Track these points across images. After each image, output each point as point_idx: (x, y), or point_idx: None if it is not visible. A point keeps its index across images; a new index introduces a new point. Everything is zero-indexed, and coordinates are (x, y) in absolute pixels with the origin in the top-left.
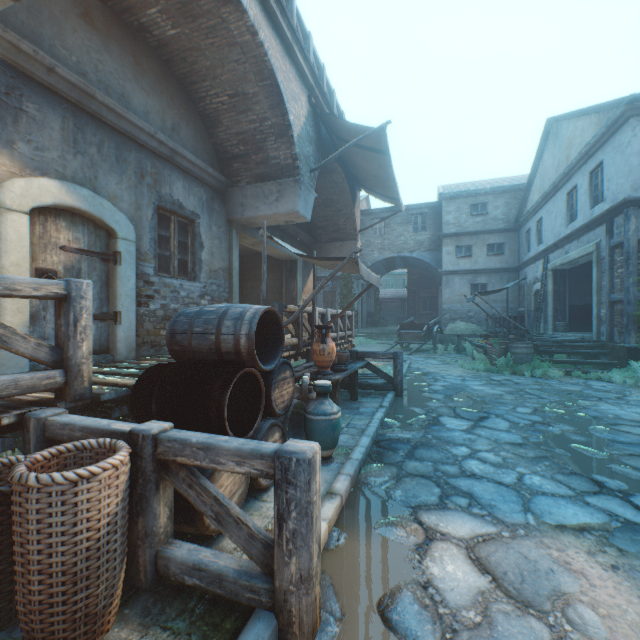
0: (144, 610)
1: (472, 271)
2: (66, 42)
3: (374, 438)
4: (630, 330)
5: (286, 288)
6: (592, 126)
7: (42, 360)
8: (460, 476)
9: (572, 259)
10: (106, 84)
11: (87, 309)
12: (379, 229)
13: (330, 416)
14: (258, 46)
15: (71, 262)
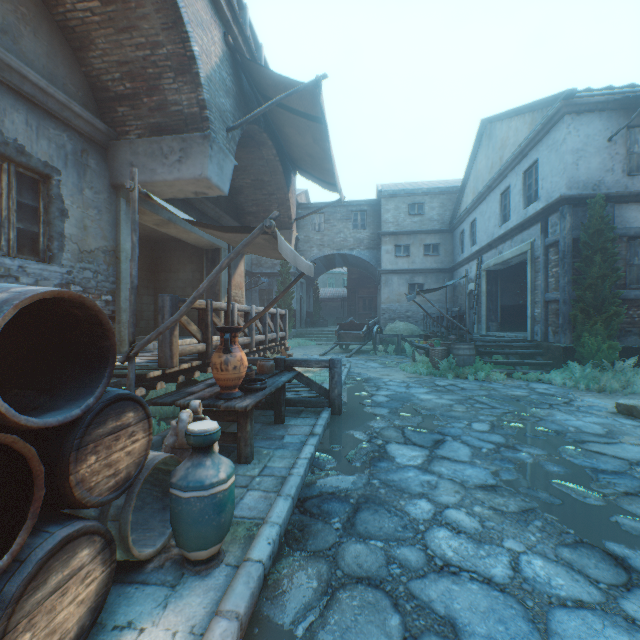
0: None
1: (410, 271)
2: None
3: (298, 495)
4: (566, 330)
5: None
6: (526, 125)
7: None
8: (428, 572)
9: (506, 259)
10: None
11: None
12: (319, 224)
13: (212, 489)
14: None
15: None
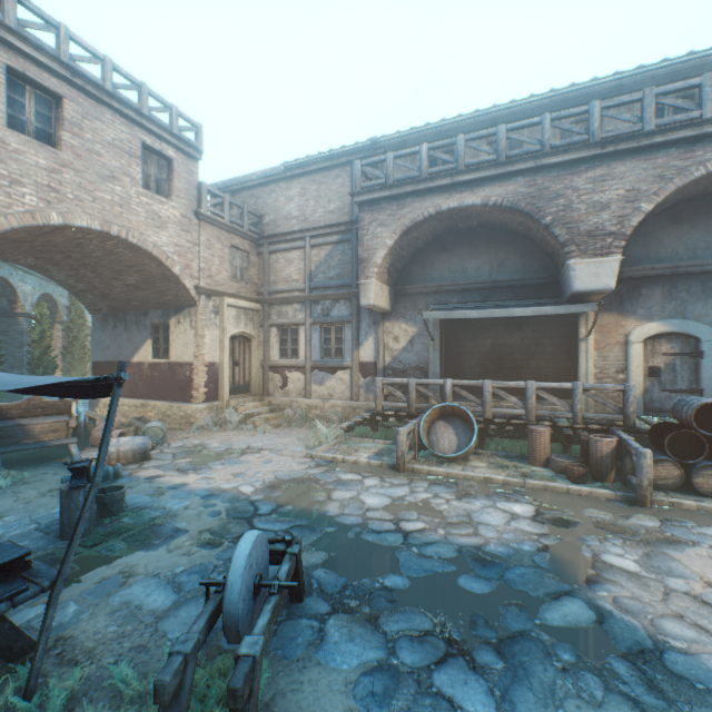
0: (616, 485)
1: None
2: (663, 245)
3: None
4: None
5: None
6: None
7: (615, 411)
8: None
9: None
10: (692, 249)
11: (631, 395)
12: None
13: None
14: None
15: (667, 361)
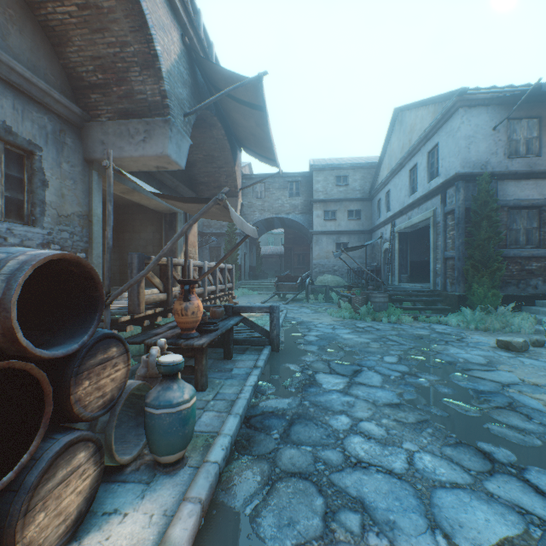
0: None
1: (337, 232)
2: None
3: (244, 414)
4: (460, 281)
5: (166, 241)
6: (430, 115)
7: None
8: (345, 467)
9: (414, 223)
10: None
11: None
12: (260, 192)
13: (178, 407)
14: None
15: None
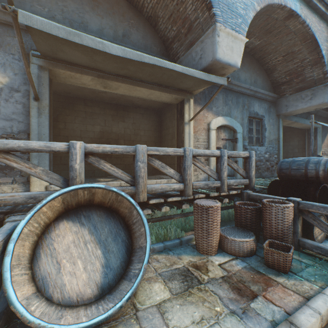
0: (297, 254)
1: None
2: None
3: None
4: None
5: (307, 145)
6: None
7: (243, 176)
8: None
9: None
10: (233, 76)
11: (253, 160)
12: None
13: None
14: (304, 27)
15: (223, 144)
